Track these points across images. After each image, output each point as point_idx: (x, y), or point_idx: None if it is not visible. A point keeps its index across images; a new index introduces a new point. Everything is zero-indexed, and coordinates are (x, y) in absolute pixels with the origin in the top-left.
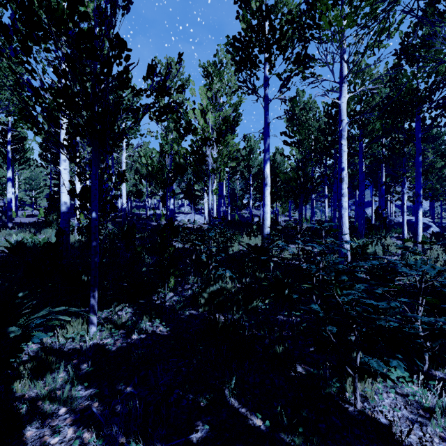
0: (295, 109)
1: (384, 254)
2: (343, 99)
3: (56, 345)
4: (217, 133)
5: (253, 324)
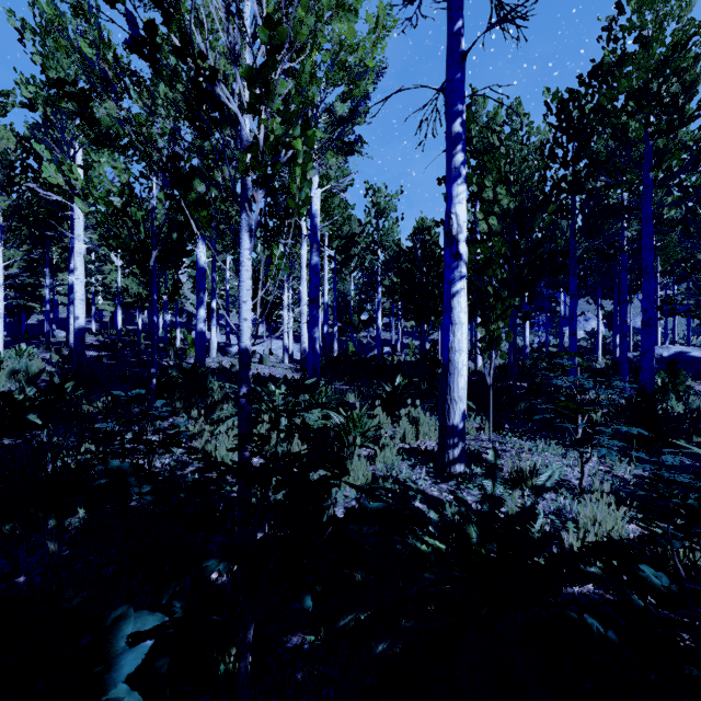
0: (471, 127)
1: None
2: None
3: None
4: None
5: None
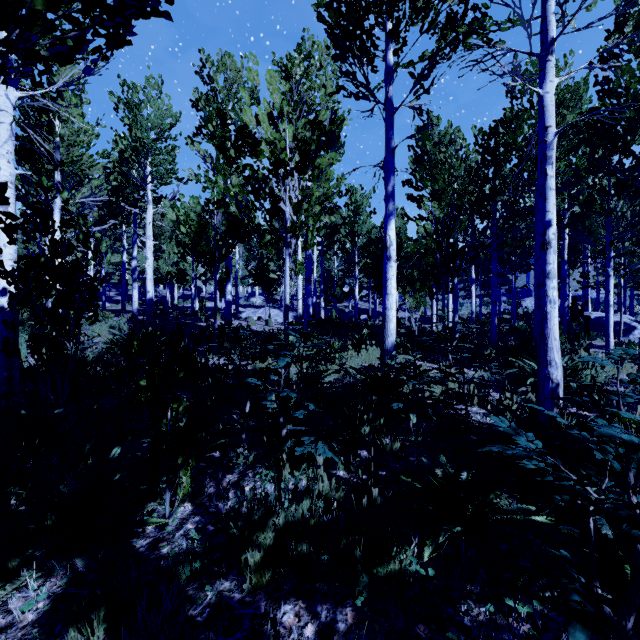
0: (427, 143)
1: None
2: (549, 85)
3: None
4: (299, 150)
5: None
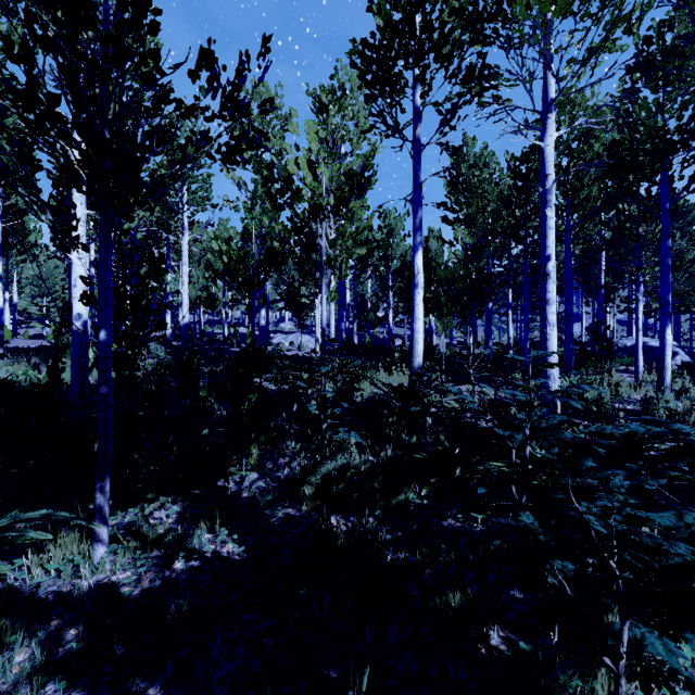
0: (461, 165)
1: (612, 400)
2: (549, 139)
3: (25, 584)
4: (335, 197)
5: (400, 537)
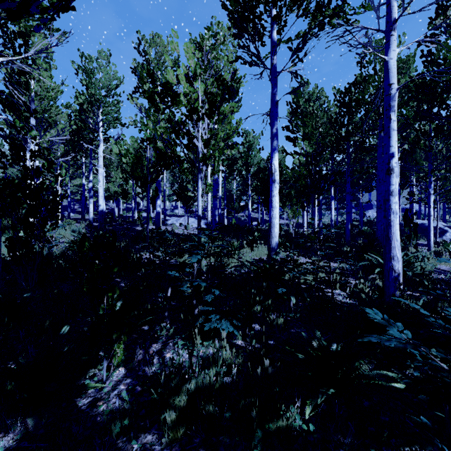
0: (300, 100)
1: None
2: (393, 53)
3: None
4: (208, 100)
5: None
